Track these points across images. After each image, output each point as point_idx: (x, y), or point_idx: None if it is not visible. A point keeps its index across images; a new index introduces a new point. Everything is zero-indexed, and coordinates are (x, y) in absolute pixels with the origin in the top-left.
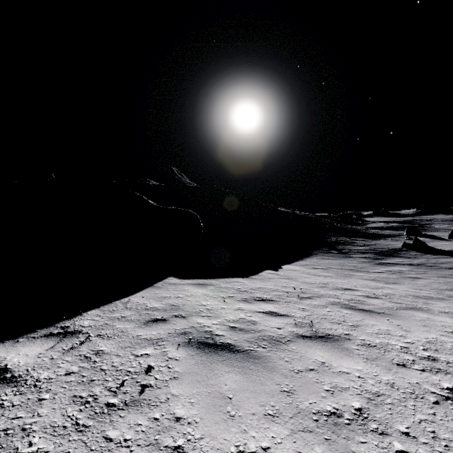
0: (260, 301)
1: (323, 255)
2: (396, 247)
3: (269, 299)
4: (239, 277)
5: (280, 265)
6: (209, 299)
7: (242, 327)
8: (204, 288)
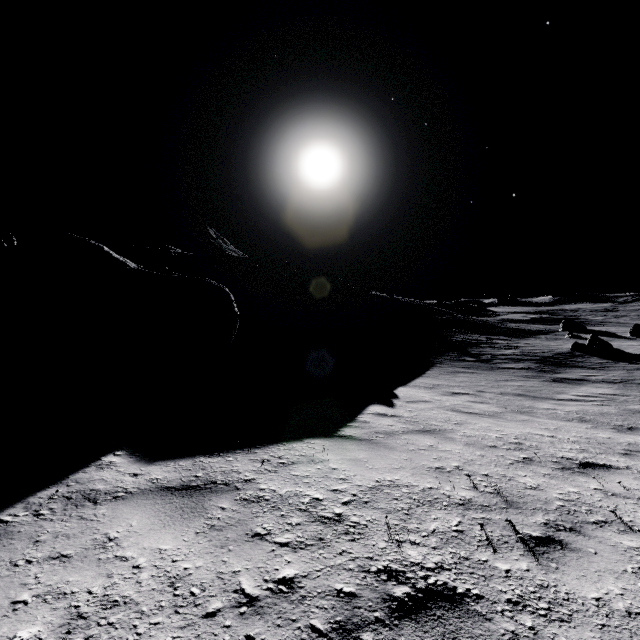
0: (414, 617)
1: (454, 364)
2: (563, 350)
3: (437, 581)
4: (314, 437)
5: (391, 389)
6: None
7: None
8: (195, 517)
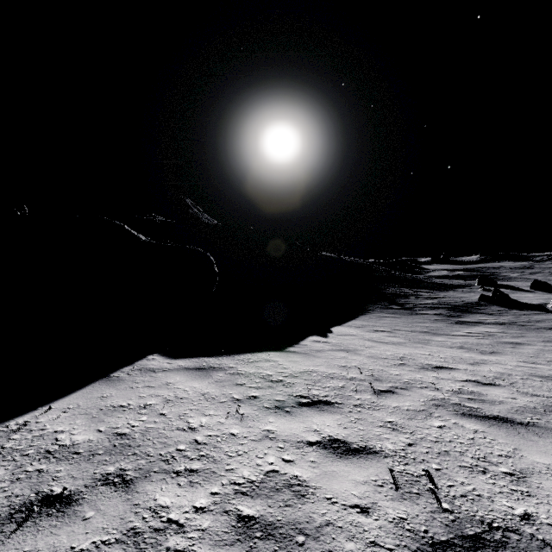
0: (308, 406)
1: (382, 311)
2: (472, 300)
3: (323, 399)
4: (270, 351)
5: (329, 327)
6: (208, 409)
7: (271, 516)
8: (207, 378)
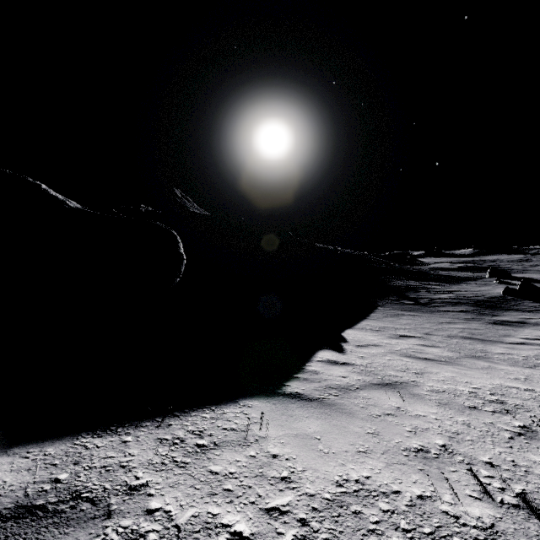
0: None
1: (395, 307)
2: (494, 294)
3: None
4: (253, 397)
5: (339, 332)
6: None
7: None
8: None
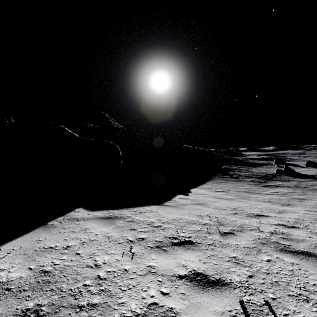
0: (178, 245)
1: (220, 179)
2: (272, 172)
3: (188, 239)
4: (153, 205)
5: (189, 189)
6: (110, 249)
7: None
8: (111, 224)
